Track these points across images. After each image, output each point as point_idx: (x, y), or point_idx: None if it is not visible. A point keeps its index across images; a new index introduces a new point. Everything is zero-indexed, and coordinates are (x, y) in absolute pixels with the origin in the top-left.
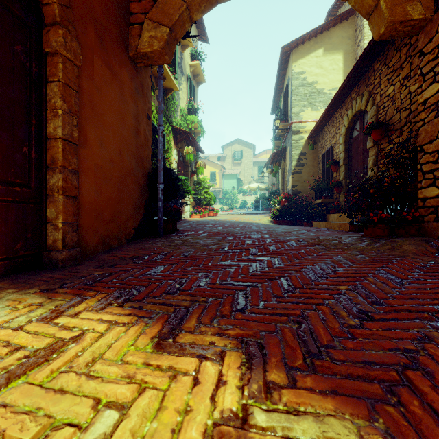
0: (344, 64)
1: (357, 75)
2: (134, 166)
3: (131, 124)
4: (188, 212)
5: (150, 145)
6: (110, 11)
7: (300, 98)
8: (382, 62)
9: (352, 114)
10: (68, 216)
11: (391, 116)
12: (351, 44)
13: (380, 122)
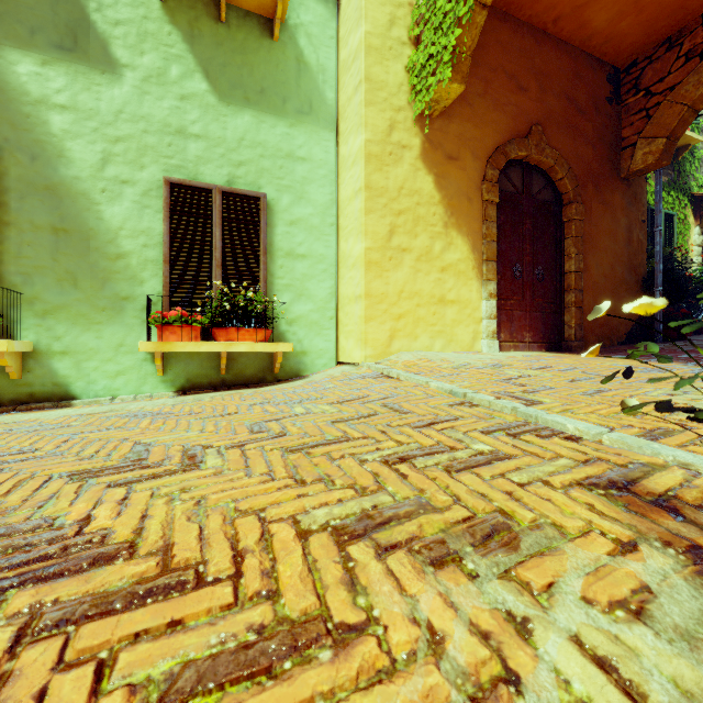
0: None
1: None
2: (625, 275)
3: (622, 238)
4: None
5: (645, 249)
6: (603, 157)
7: None
8: None
9: None
10: (577, 320)
11: None
12: None
13: None
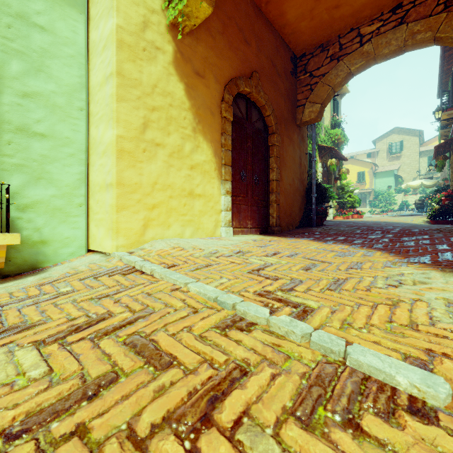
0: None
1: None
2: (298, 185)
3: (297, 162)
4: (332, 214)
5: (306, 171)
6: (289, 108)
7: None
8: None
9: None
10: (277, 212)
11: None
12: None
13: None
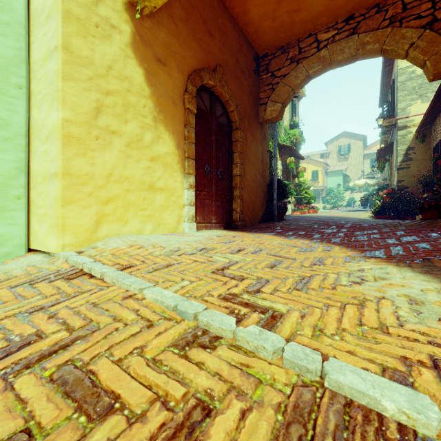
0: None
1: None
2: (261, 181)
3: (260, 159)
4: (290, 209)
5: (268, 167)
6: (252, 106)
7: (407, 93)
8: None
9: None
10: (240, 207)
11: None
12: None
13: None
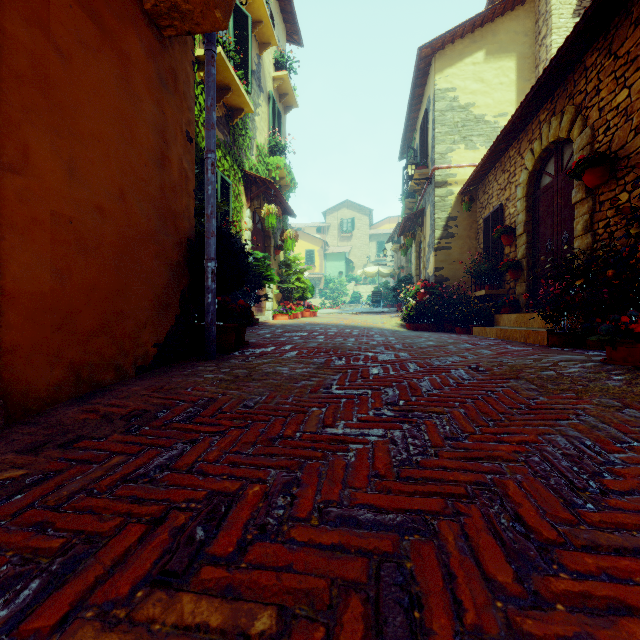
0: (518, 76)
1: (553, 80)
2: (155, 225)
3: (149, 143)
4: (271, 310)
5: (192, 190)
6: None
7: (447, 130)
8: (603, 51)
9: (541, 148)
10: None
11: (622, 144)
12: (529, 43)
13: (601, 154)
